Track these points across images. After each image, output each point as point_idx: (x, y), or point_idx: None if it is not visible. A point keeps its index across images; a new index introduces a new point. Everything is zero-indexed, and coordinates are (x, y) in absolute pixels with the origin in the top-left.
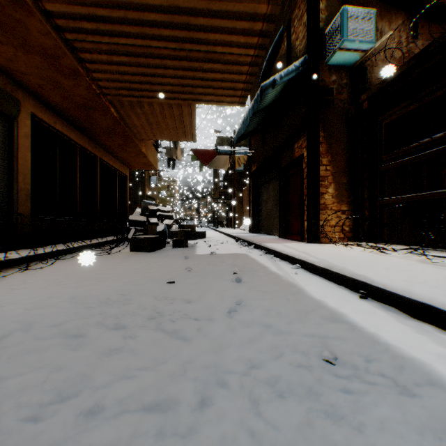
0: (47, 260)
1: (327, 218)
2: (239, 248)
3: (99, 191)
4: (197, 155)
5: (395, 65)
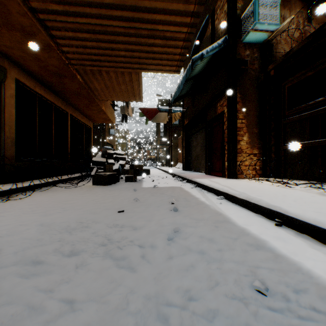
0: (27, 192)
1: (243, 159)
2: (175, 182)
3: (70, 139)
4: (144, 112)
5: (294, 42)
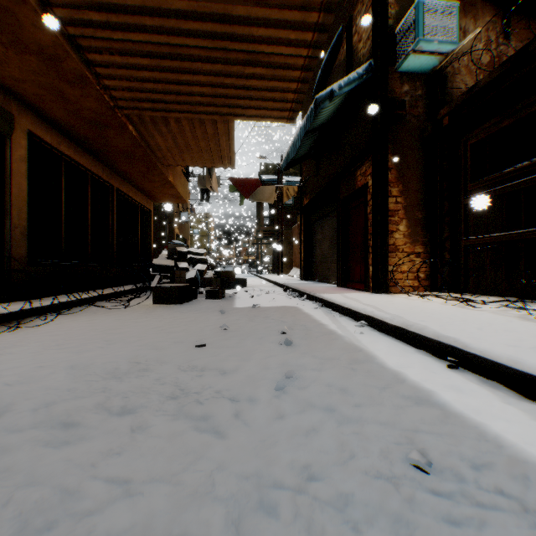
0: (48, 316)
1: (398, 262)
2: (288, 299)
3: (116, 229)
4: (237, 185)
5: (482, 72)
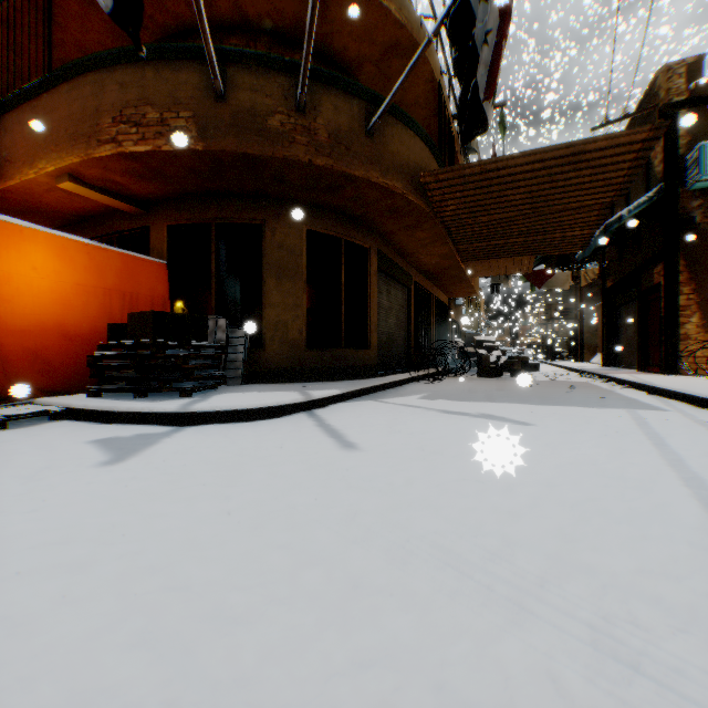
0: (432, 378)
1: (688, 349)
2: (580, 378)
3: (434, 325)
4: (528, 277)
5: None
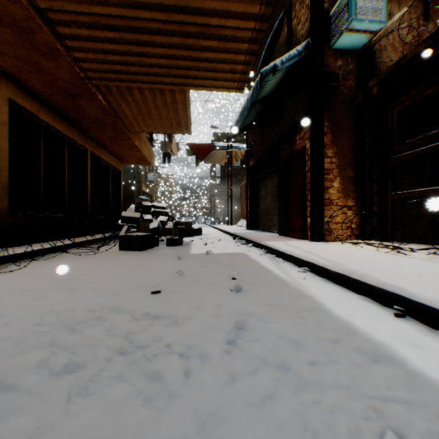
0: (24, 261)
1: (332, 214)
2: (237, 246)
3: (90, 186)
4: (193, 149)
5: (405, 49)
